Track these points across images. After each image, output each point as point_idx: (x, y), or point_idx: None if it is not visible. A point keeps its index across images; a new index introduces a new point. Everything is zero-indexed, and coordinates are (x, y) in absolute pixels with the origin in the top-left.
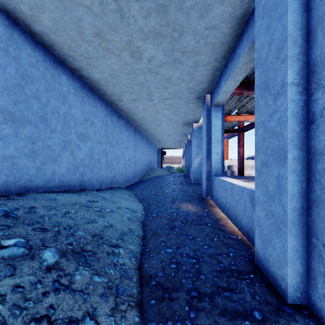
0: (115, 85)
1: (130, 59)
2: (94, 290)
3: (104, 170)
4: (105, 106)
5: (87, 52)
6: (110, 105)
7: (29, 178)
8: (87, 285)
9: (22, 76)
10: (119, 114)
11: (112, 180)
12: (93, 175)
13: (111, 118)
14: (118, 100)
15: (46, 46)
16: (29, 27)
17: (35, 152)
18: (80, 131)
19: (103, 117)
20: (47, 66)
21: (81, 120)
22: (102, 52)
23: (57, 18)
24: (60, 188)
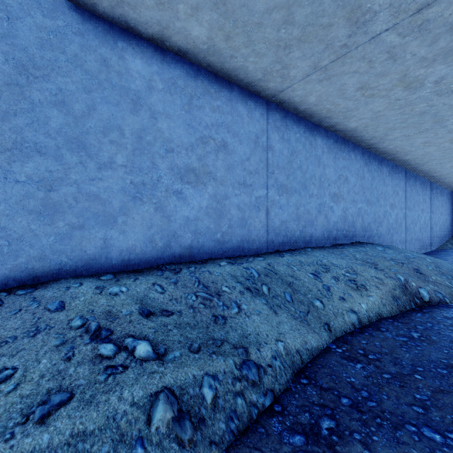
0: (423, 158)
1: (449, 144)
2: (452, 274)
3: (404, 233)
4: (405, 174)
5: (409, 150)
6: (408, 170)
7: (373, 235)
8: (449, 272)
9: (372, 179)
10: (415, 176)
11: (409, 244)
12: (397, 237)
13: (409, 182)
14: (420, 166)
15: (379, 154)
16: (376, 151)
17: (375, 220)
18: (391, 202)
19: (403, 185)
20: (378, 166)
21: (391, 193)
22: (423, 147)
23: (399, 144)
24: (383, 243)
